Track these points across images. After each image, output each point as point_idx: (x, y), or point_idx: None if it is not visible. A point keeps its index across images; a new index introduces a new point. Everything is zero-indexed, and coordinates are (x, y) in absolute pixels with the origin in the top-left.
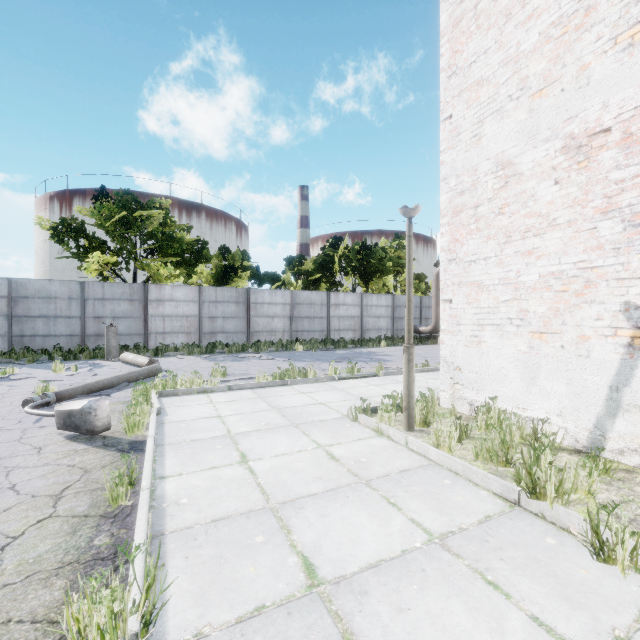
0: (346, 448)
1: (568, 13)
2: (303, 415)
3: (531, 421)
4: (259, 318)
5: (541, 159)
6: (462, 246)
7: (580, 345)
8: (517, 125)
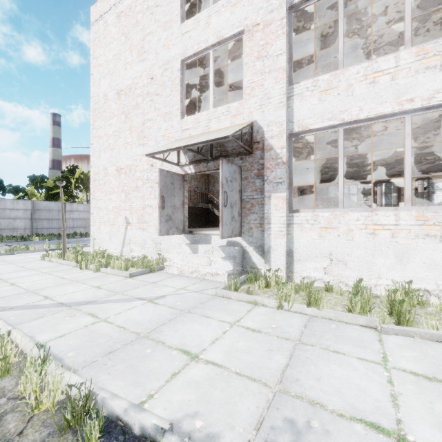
0: (31, 265)
1: (117, 130)
2: (17, 261)
3: (111, 253)
4: (1, 219)
5: (112, 171)
6: (96, 193)
7: (119, 228)
8: (108, 157)
